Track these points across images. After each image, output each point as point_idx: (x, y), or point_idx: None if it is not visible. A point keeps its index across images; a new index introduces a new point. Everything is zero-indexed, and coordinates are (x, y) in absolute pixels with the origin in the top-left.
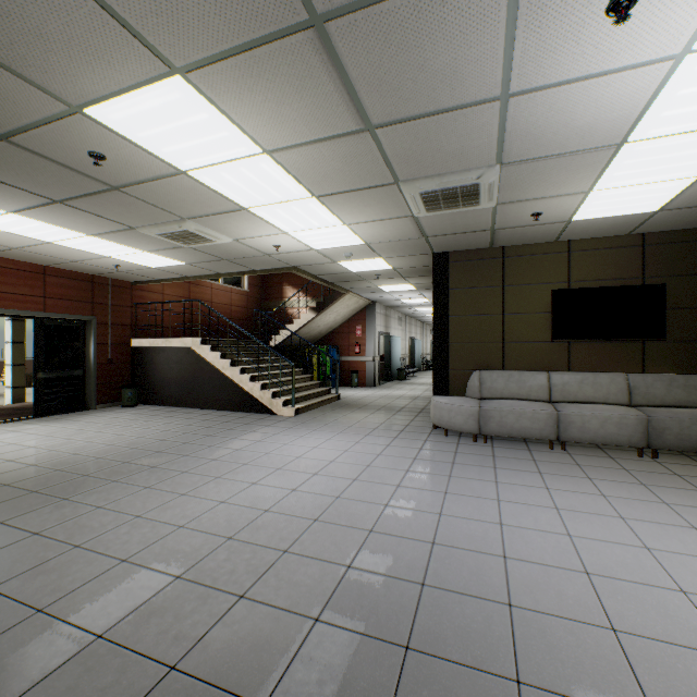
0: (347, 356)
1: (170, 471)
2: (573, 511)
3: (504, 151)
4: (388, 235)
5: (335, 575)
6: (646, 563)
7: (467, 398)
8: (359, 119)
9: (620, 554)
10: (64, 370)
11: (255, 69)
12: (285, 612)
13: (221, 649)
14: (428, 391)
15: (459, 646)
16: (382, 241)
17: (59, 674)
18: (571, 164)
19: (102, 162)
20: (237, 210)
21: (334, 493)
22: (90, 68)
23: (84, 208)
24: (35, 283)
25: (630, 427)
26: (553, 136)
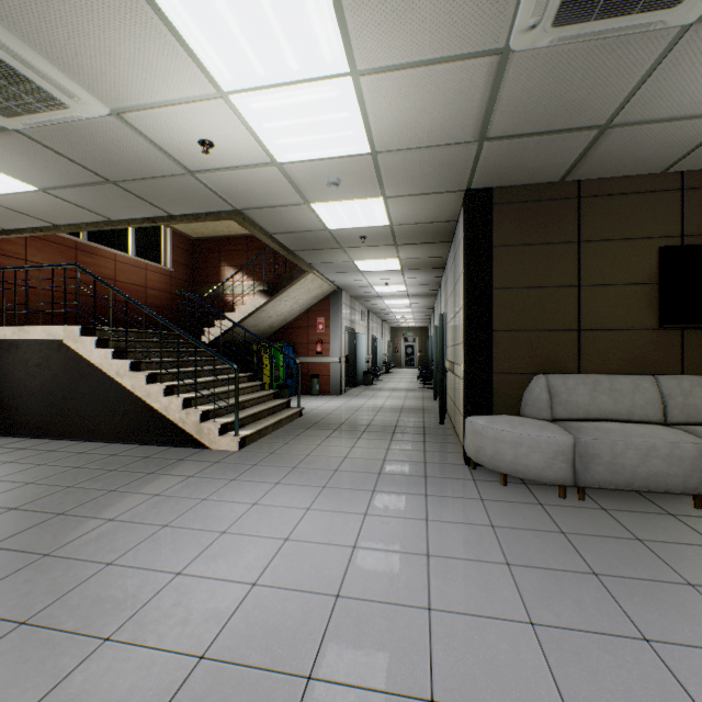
0: (306, 357)
1: None
2: None
3: None
4: (420, 127)
5: None
6: None
7: (532, 419)
8: None
9: None
10: None
11: None
12: None
13: None
14: (409, 399)
15: None
16: (404, 146)
17: None
18: None
19: None
20: None
21: None
22: None
23: None
24: None
25: None
26: None
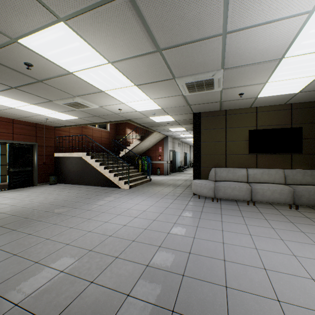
0: (155, 161)
1: (67, 215)
2: (258, 236)
3: (225, 62)
4: (171, 104)
5: (140, 270)
6: (294, 263)
7: (209, 180)
8: (154, 45)
9: (281, 259)
10: (22, 167)
11: (100, 18)
12: (113, 291)
13: (77, 312)
14: (192, 177)
15: (199, 310)
16: (169, 107)
17: None
18: (257, 69)
19: (32, 68)
20: (99, 92)
21: (144, 227)
22: (18, 18)
23: (26, 91)
24: (8, 127)
25: (285, 194)
26: (248, 54)
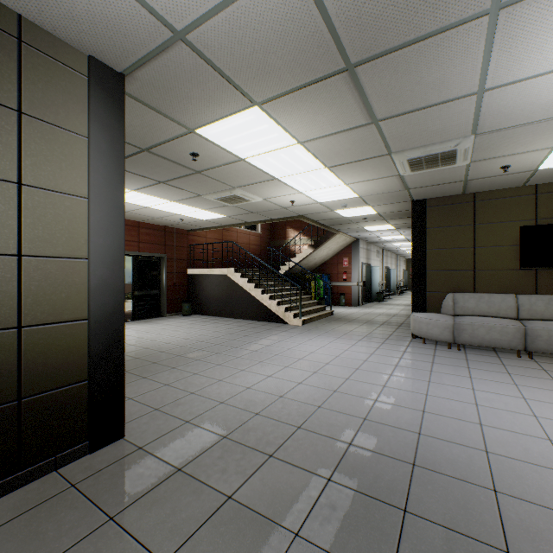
0: (336, 282)
1: (229, 356)
2: (538, 401)
3: (478, 126)
4: (377, 190)
5: (356, 422)
6: None
7: (442, 314)
8: (368, 117)
9: None
10: (149, 290)
11: (304, 97)
12: (329, 438)
13: (295, 451)
14: (404, 310)
15: (449, 468)
16: (372, 194)
17: (211, 451)
18: (537, 129)
19: (196, 158)
20: (271, 180)
21: (344, 376)
22: (208, 109)
23: (175, 185)
24: (133, 233)
25: None
26: (521, 112)
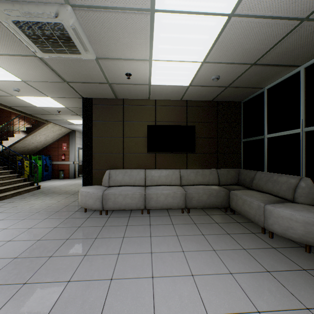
0: (57, 161)
1: None
2: (122, 279)
3: None
4: (34, 75)
5: None
6: None
7: (101, 186)
8: None
9: None
10: None
11: None
12: None
13: None
14: None
15: None
16: (35, 80)
17: None
18: (128, 25)
19: None
20: None
21: None
22: None
23: None
24: None
25: (178, 198)
26: None
